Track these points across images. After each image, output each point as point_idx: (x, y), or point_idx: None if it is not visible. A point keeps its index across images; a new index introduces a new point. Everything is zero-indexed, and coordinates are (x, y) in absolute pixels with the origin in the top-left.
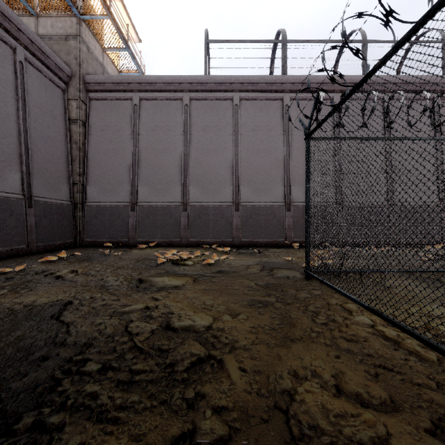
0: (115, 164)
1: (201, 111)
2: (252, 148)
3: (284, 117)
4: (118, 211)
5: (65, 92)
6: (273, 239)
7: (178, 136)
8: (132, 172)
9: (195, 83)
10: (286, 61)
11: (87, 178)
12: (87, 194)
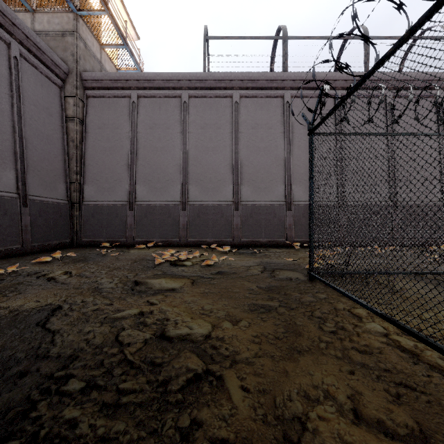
0: (113, 162)
1: (201, 109)
2: (252, 146)
3: (284, 115)
4: (116, 210)
5: (62, 89)
6: (274, 239)
7: (177, 134)
8: (130, 171)
9: (194, 80)
10: (286, 58)
11: (85, 177)
12: (85, 193)
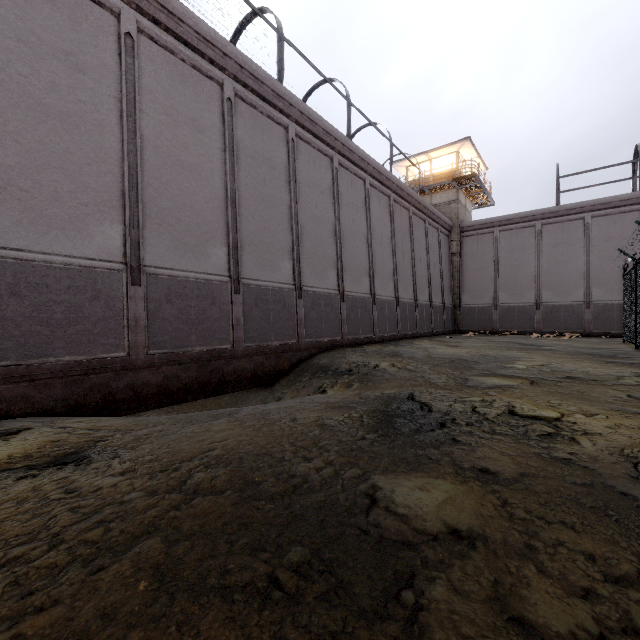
0: (481, 278)
1: (553, 232)
2: (604, 256)
3: None
4: (484, 310)
5: (449, 237)
6: None
7: (531, 254)
8: (494, 283)
9: (547, 213)
10: None
11: (461, 289)
12: (462, 299)
